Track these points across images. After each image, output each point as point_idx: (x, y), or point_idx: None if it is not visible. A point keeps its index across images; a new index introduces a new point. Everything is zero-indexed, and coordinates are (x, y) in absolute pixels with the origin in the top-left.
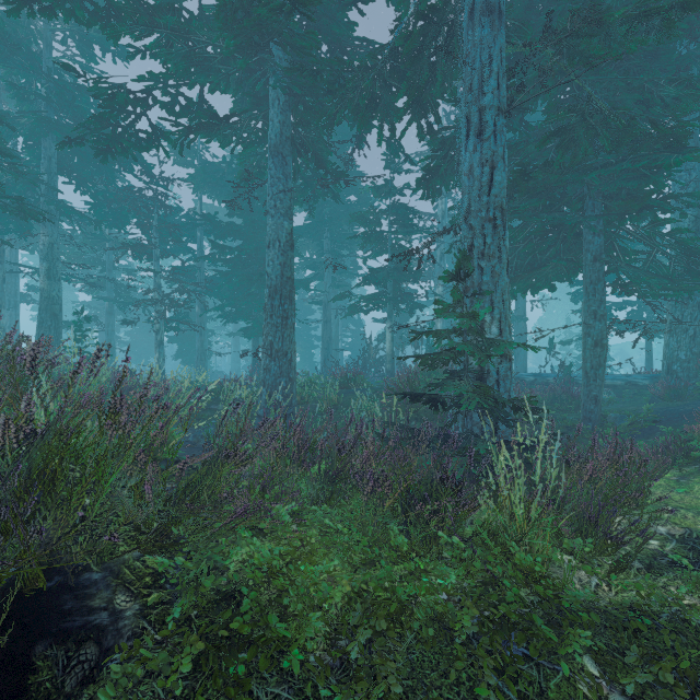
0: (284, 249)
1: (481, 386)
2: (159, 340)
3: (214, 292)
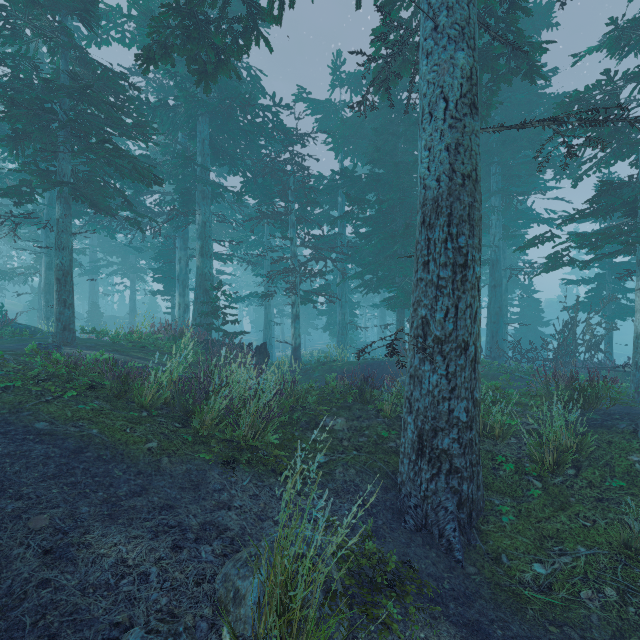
0: (456, 116)
1: None
2: (294, 314)
3: (356, 260)
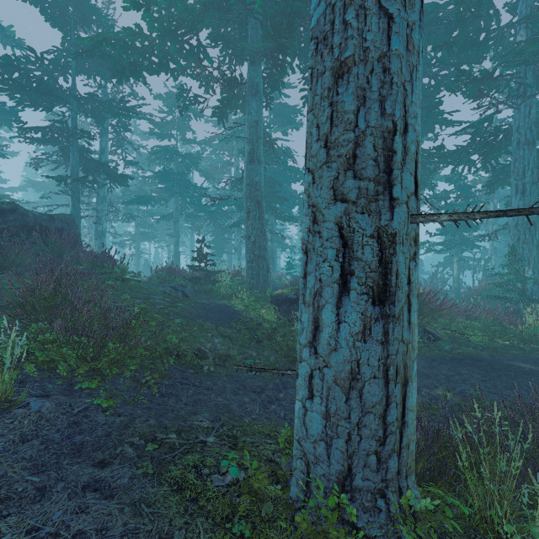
0: None
1: (521, 293)
2: None
3: None
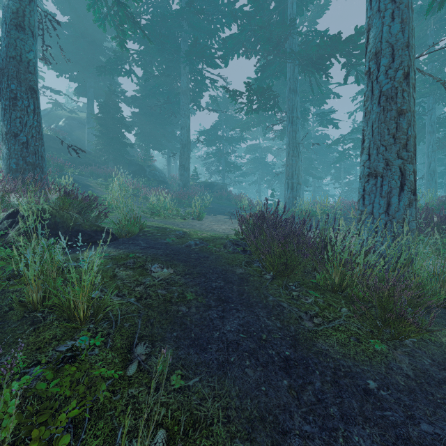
0: None
1: None
2: None
3: None
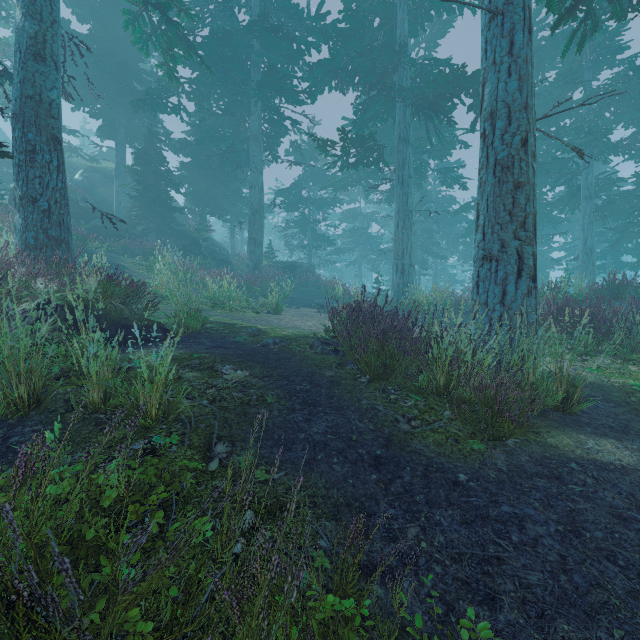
0: None
1: None
2: None
3: None
